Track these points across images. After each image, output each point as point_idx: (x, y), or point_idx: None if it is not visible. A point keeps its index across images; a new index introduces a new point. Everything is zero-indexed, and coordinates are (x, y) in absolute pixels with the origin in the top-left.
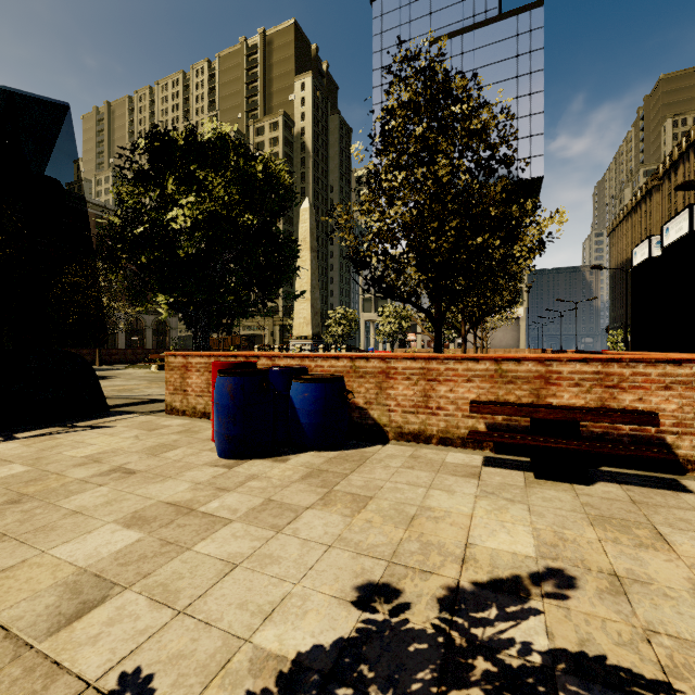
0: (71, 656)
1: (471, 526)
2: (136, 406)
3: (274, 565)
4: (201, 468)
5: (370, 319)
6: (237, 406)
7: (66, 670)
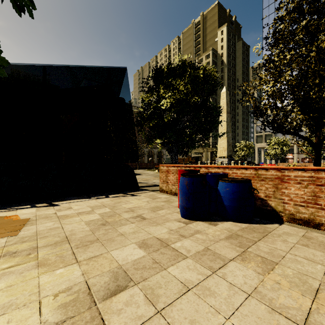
0: (108, 318)
1: None
2: (149, 187)
3: (211, 297)
4: (173, 222)
5: (261, 147)
6: (190, 192)
7: None
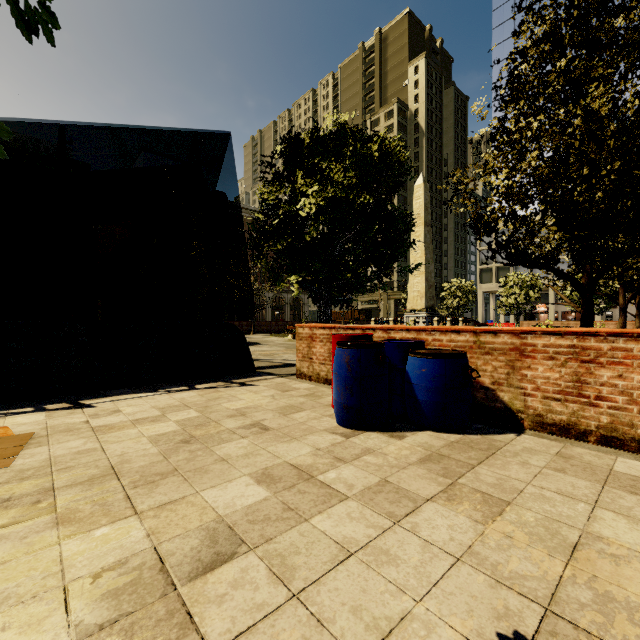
0: (201, 611)
1: None
2: (274, 369)
3: (391, 566)
4: (321, 433)
5: (489, 291)
6: (353, 378)
7: (195, 626)
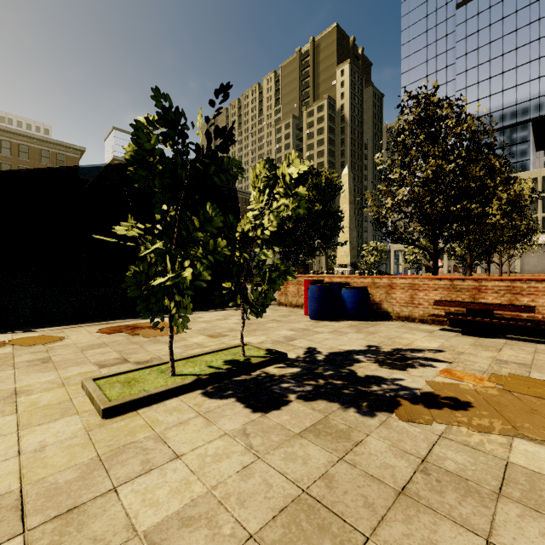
0: (295, 344)
1: (415, 341)
2: None
3: (340, 340)
4: (305, 322)
5: (399, 249)
6: (319, 298)
7: (296, 345)
